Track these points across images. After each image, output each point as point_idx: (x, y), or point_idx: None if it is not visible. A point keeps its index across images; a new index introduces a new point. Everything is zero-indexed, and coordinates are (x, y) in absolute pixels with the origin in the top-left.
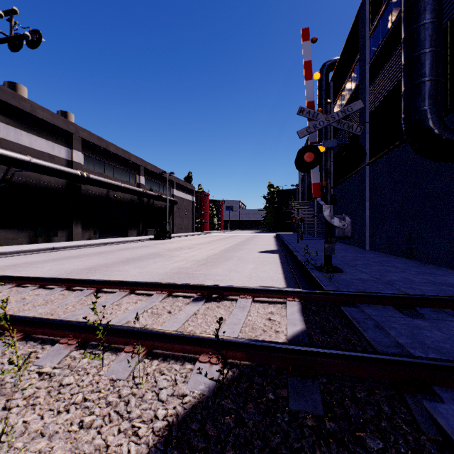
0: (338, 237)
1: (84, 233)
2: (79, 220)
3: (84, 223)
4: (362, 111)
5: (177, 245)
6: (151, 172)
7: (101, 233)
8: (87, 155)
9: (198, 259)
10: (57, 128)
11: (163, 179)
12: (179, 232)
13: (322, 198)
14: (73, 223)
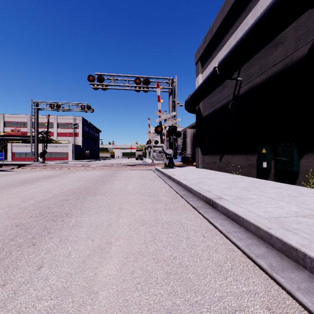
0: None
1: None
2: None
3: None
4: None
5: None
6: None
7: None
8: None
9: None
10: None
11: None
12: None
13: None
14: None
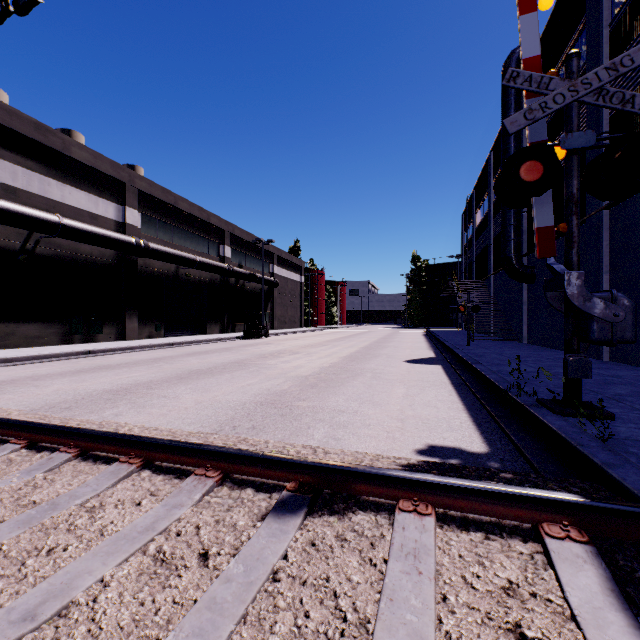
0: (601, 340)
1: (141, 329)
2: (134, 309)
3: (141, 314)
4: (594, 113)
5: (275, 348)
6: (240, 240)
7: (168, 328)
8: (147, 215)
9: (305, 374)
10: (103, 175)
11: (258, 251)
12: (282, 327)
13: (509, 272)
14: (125, 315)
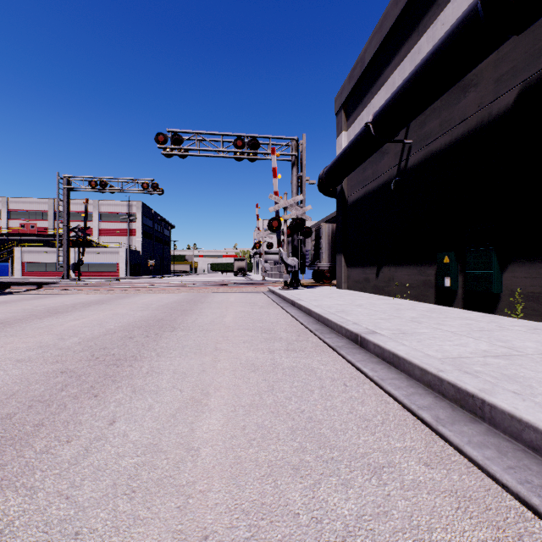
0: None
1: None
2: None
3: None
4: None
5: None
6: None
7: None
8: None
9: None
10: None
11: None
12: None
13: None
14: None
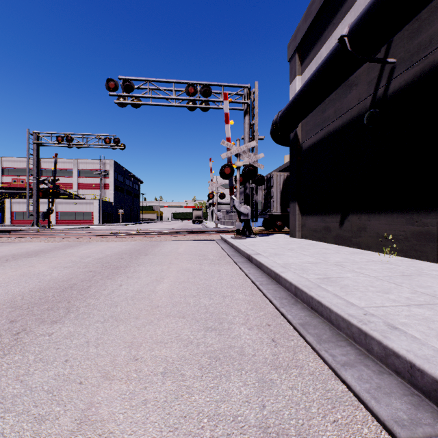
0: None
1: None
2: None
3: None
4: None
5: None
6: None
7: None
8: None
9: None
10: None
11: None
12: None
13: None
14: None
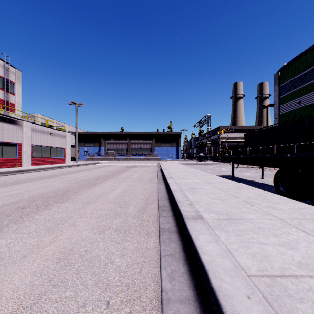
0: None
1: None
2: None
3: None
4: None
5: None
6: None
7: None
8: None
9: None
10: (250, 129)
11: None
12: None
13: None
14: None
